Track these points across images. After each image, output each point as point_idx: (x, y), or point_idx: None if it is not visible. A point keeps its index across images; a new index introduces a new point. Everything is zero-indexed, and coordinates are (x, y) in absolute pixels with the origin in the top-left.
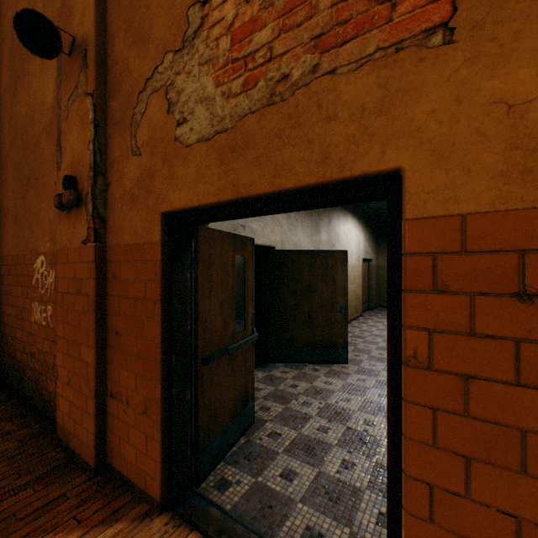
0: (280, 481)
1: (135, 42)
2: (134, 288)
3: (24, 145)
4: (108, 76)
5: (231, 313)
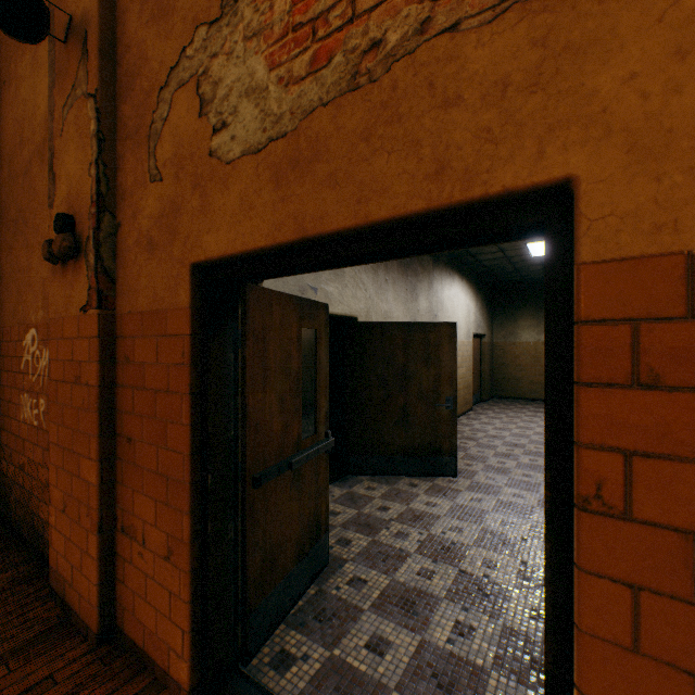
0: (366, 655)
1: (155, 16)
2: (152, 375)
3: (11, 175)
4: (117, 70)
5: (296, 411)
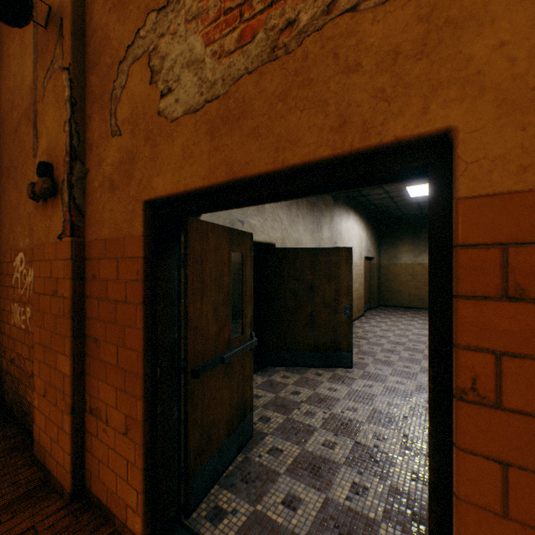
0: (282, 510)
1: (115, 5)
2: (113, 289)
3: (5, 133)
4: (86, 49)
5: (227, 317)
